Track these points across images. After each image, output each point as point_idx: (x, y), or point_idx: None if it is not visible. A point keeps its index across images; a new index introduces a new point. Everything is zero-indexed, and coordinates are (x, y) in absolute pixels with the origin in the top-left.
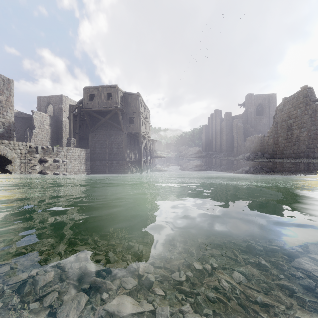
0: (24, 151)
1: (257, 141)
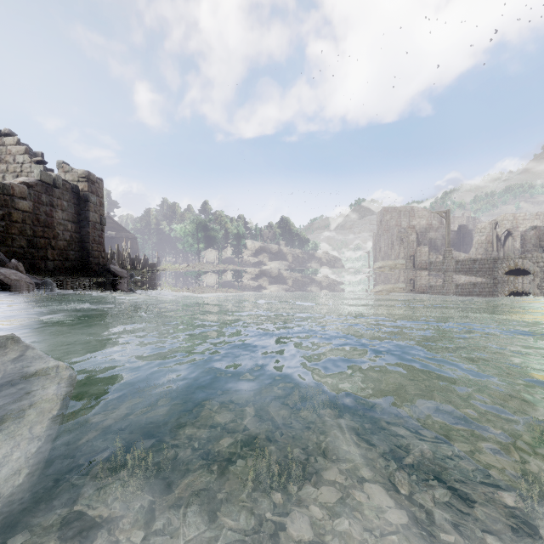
0: None
1: None
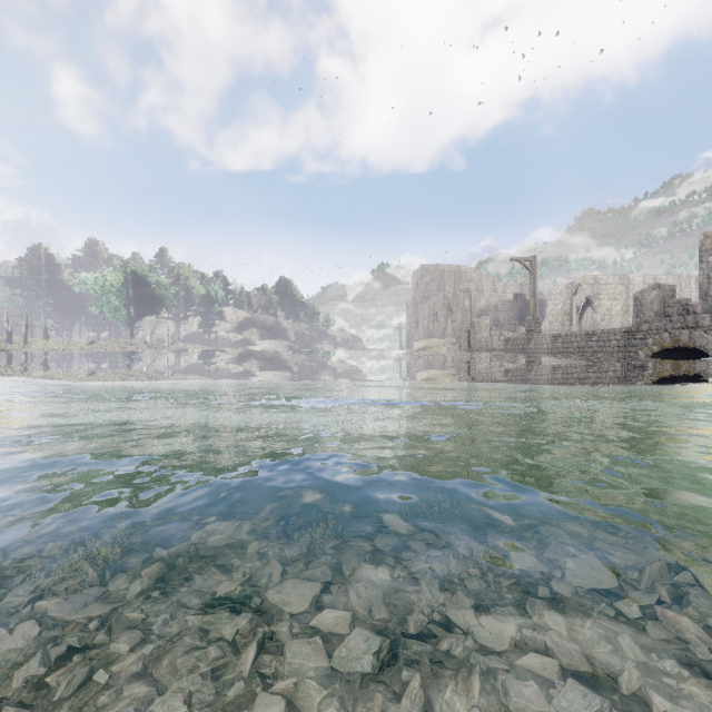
0: None
1: None
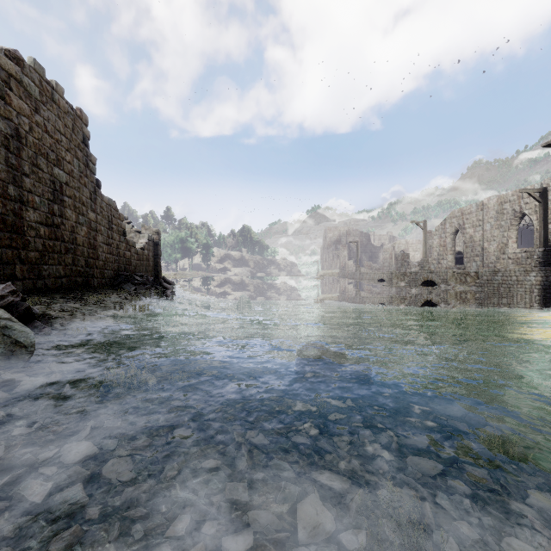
0: (445, 278)
1: None
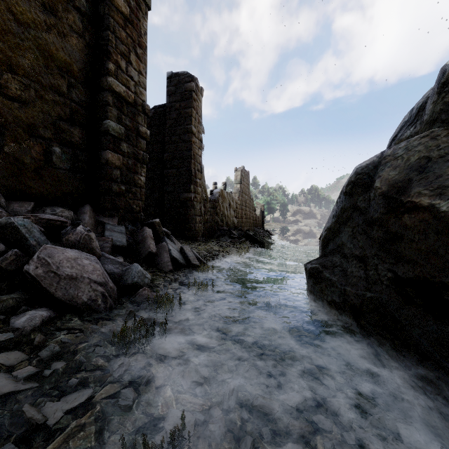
0: None
1: (233, 206)
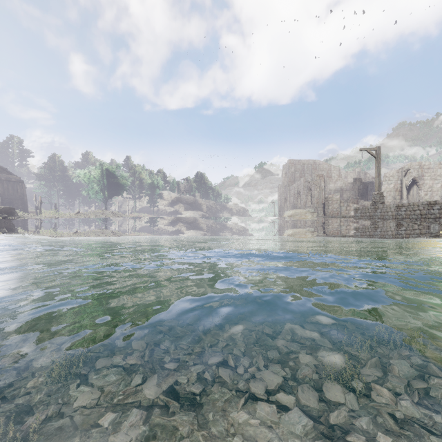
0: None
1: None
